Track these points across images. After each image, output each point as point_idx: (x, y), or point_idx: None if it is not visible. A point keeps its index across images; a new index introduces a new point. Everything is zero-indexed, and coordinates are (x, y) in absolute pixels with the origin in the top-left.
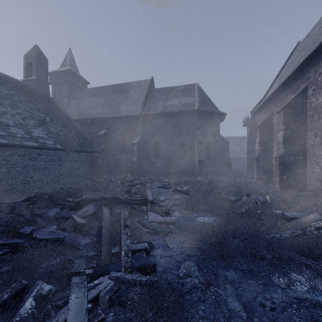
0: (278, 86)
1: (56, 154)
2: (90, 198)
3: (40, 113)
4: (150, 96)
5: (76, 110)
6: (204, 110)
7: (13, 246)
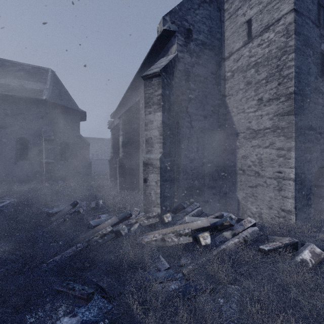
0: (124, 94)
1: None
2: None
3: None
4: None
5: None
6: (56, 102)
7: None
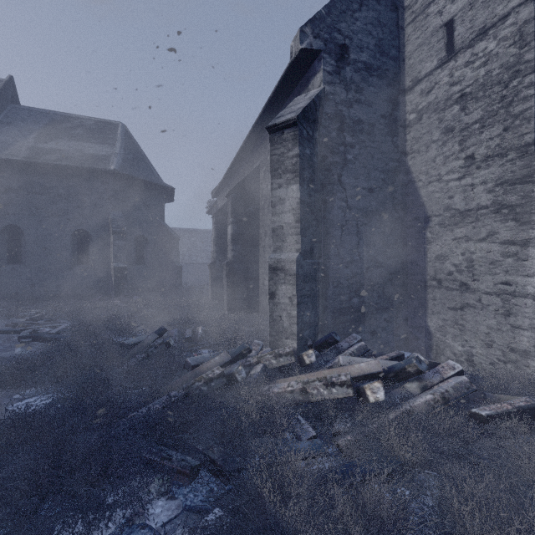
0: (234, 158)
1: None
2: None
3: None
4: (1, 118)
5: None
6: (129, 174)
7: None
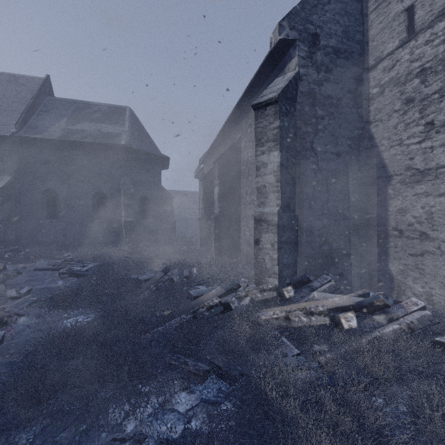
0: (219, 132)
1: None
2: None
3: None
4: (41, 107)
5: None
6: (135, 148)
7: None
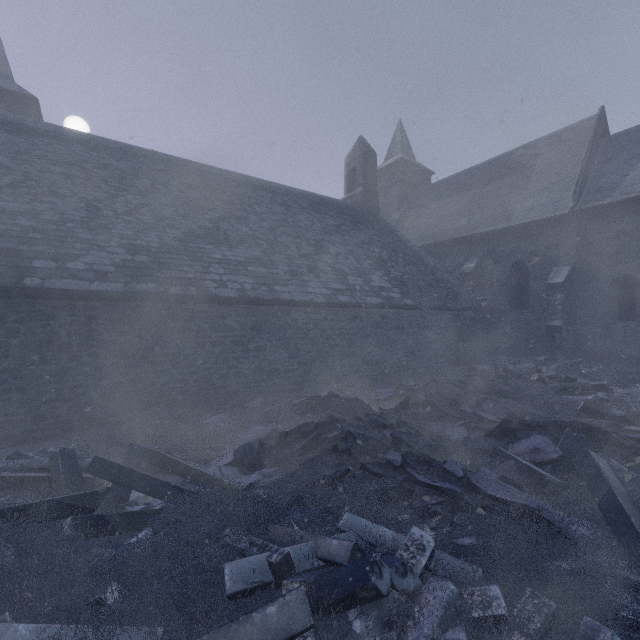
0: None
1: (405, 316)
2: (521, 417)
3: (373, 247)
4: (597, 159)
5: (415, 231)
6: None
7: (447, 494)
